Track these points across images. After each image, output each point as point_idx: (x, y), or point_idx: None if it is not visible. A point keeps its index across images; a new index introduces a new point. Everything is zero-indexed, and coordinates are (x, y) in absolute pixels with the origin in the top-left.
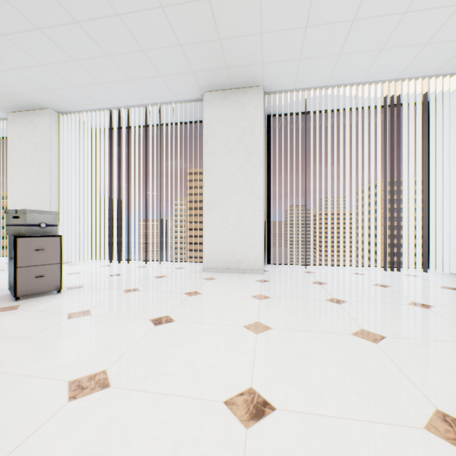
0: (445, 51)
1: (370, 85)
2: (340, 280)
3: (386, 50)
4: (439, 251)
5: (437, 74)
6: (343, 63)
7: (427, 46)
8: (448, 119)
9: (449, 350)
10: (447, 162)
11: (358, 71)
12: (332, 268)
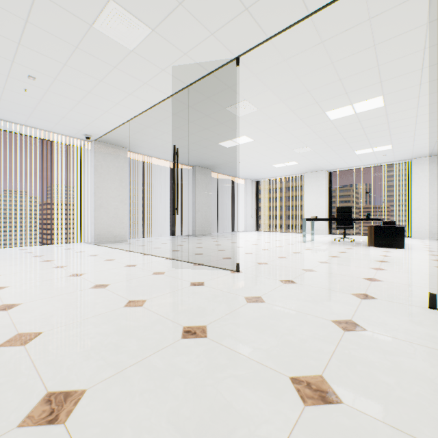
0: (71, 130)
1: (34, 128)
2: (2, 253)
3: (34, 118)
4: (84, 232)
5: (74, 137)
6: (4, 112)
7: (59, 125)
8: (86, 160)
9: (22, 265)
10: (86, 184)
11: (18, 119)
12: (5, 249)
